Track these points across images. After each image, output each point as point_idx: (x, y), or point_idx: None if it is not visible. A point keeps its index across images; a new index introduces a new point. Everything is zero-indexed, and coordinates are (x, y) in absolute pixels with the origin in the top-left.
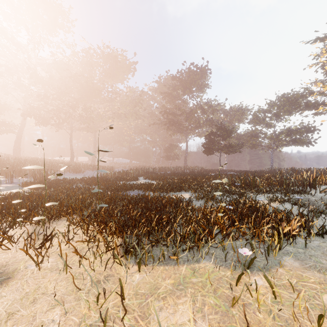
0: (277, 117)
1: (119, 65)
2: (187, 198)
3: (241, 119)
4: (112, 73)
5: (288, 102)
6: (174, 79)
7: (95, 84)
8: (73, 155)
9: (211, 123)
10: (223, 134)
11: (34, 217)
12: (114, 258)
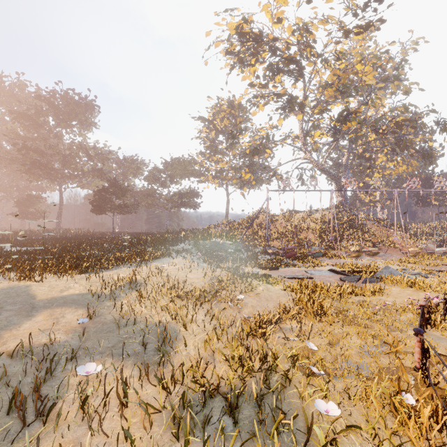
0: (171, 179)
1: None
2: (96, 255)
3: (137, 174)
4: None
5: (180, 166)
6: (40, 99)
7: None
8: None
9: (100, 174)
10: (117, 192)
11: (5, 266)
12: (83, 272)
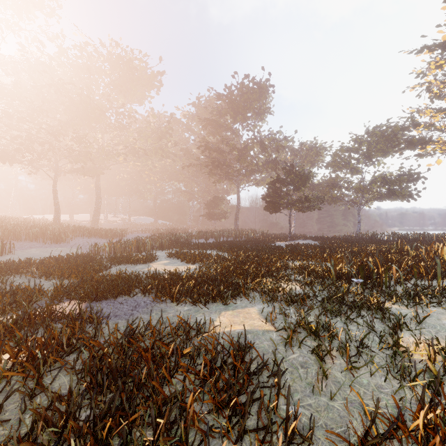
0: (366, 159)
1: (135, 75)
2: (258, 331)
3: (316, 162)
4: (124, 87)
5: (382, 138)
6: (220, 98)
7: (96, 101)
8: (59, 212)
9: (274, 165)
10: (295, 182)
11: None
12: None
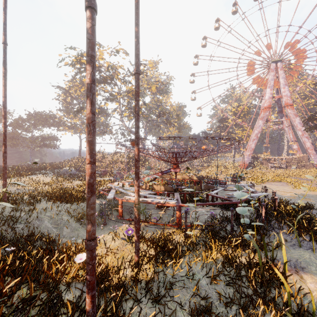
0: (34, 126)
1: None
2: None
3: (1, 120)
4: None
5: (42, 118)
6: None
7: None
8: None
9: None
10: None
11: None
12: None
